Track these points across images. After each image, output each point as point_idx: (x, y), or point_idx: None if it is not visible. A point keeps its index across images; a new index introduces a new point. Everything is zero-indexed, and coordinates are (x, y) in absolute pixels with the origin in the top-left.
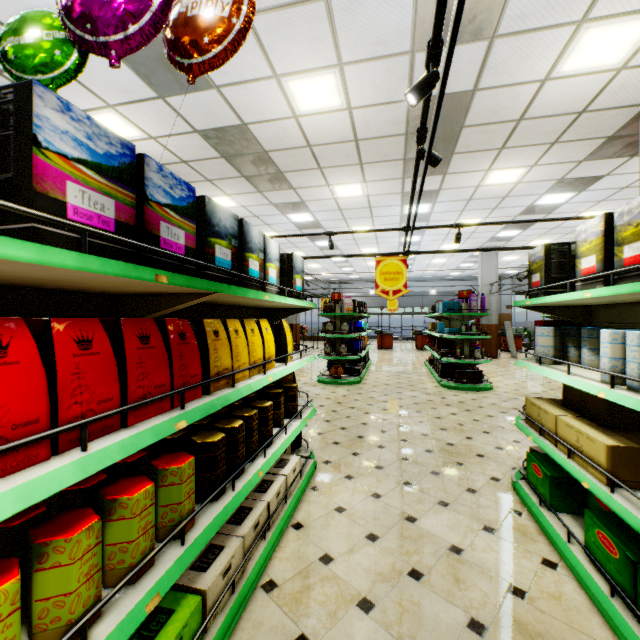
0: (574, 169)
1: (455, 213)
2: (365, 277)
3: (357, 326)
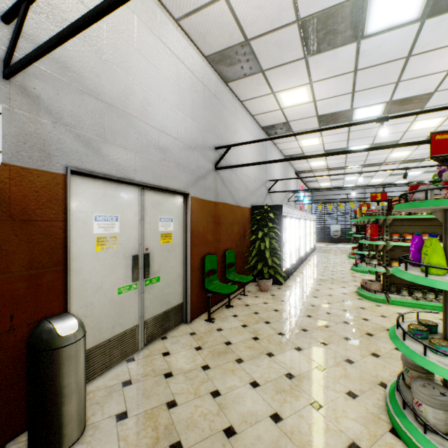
0: None
1: None
2: None
3: None
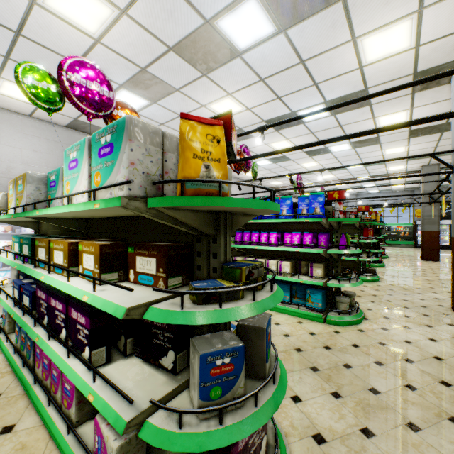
0: None
1: None
2: None
3: None
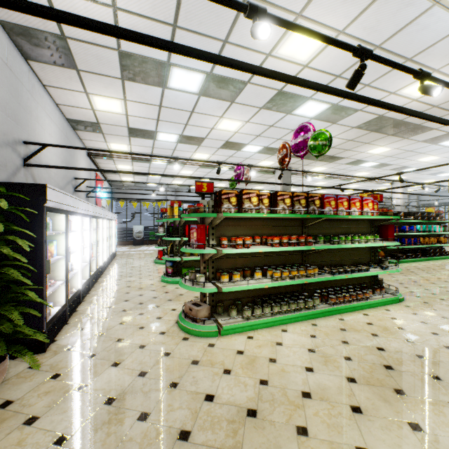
0: None
1: None
2: None
3: (401, 228)
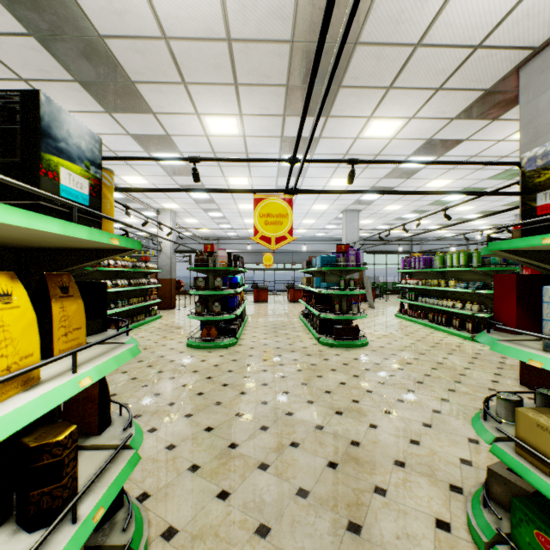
0: (444, 128)
1: (330, 170)
2: (242, 235)
3: (233, 281)
